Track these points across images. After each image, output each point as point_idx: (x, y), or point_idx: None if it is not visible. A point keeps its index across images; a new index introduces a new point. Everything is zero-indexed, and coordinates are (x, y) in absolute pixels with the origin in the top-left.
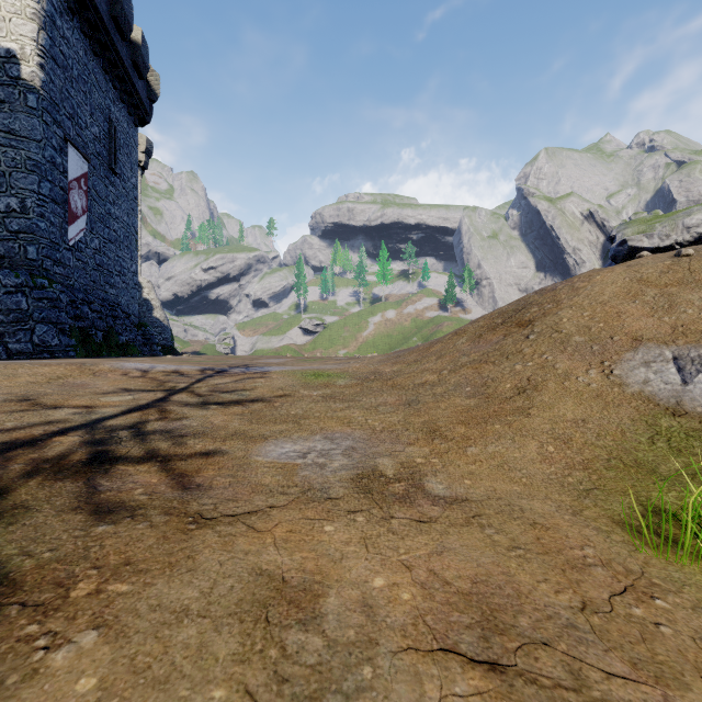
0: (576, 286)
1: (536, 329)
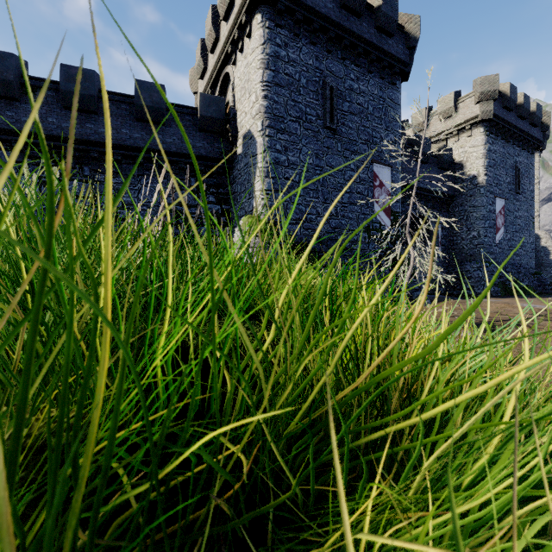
0: None
1: None
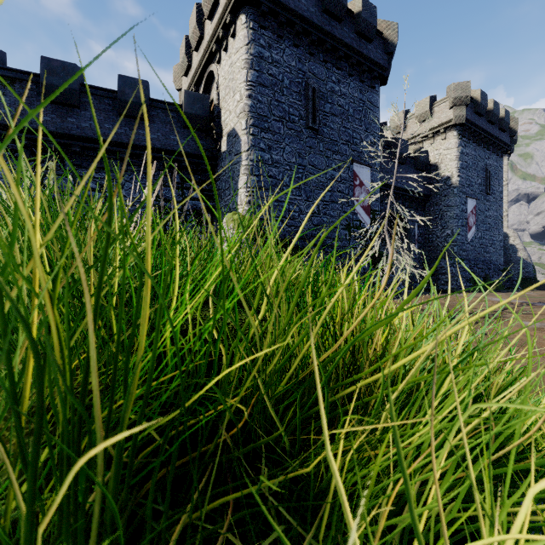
0: None
1: None
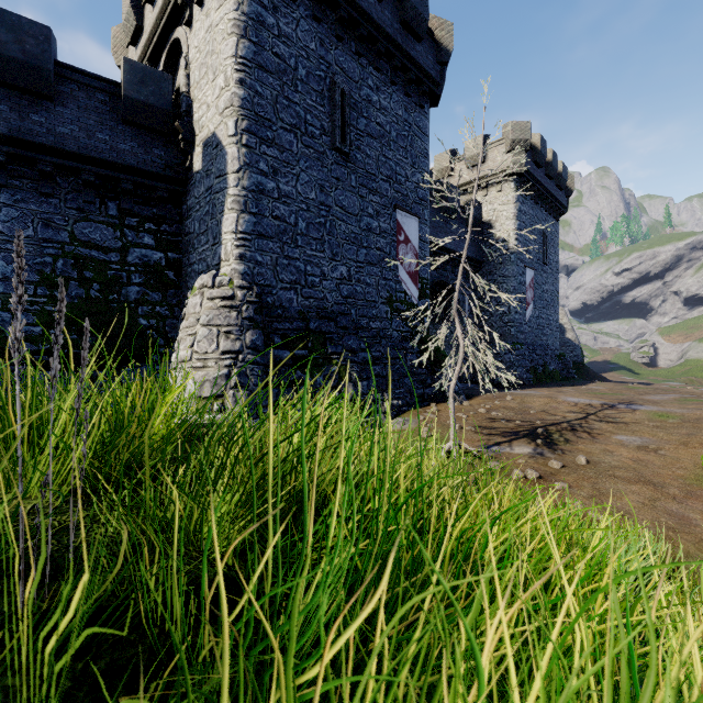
0: None
1: None
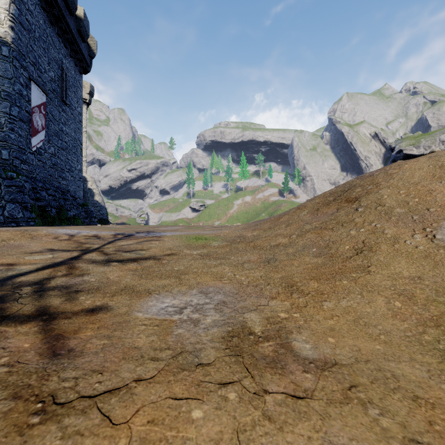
0: (389, 172)
1: (363, 204)
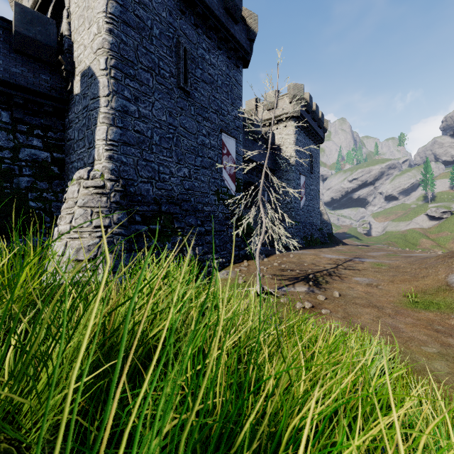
0: None
1: (449, 260)
